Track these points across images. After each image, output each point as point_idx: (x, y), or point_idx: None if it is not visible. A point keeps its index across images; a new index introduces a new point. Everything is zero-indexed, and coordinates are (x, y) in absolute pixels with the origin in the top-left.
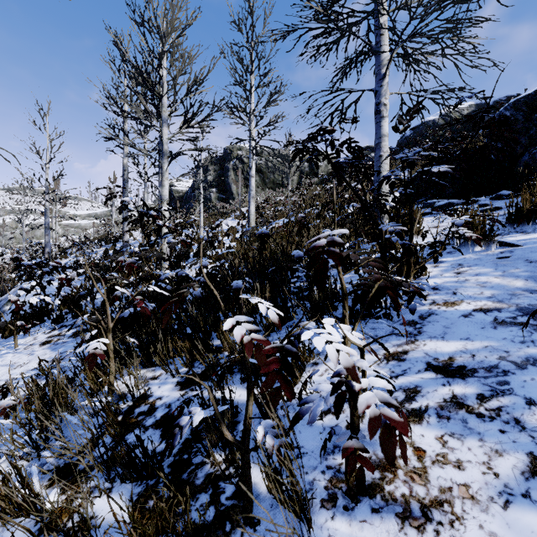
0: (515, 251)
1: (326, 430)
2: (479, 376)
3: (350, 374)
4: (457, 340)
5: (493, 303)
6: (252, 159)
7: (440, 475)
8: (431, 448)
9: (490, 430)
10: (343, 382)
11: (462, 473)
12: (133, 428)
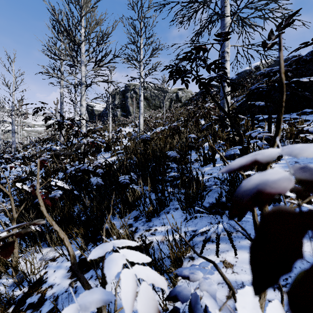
0: None
1: None
2: None
3: None
4: None
5: None
6: (141, 89)
7: None
8: None
9: None
10: None
11: None
12: None
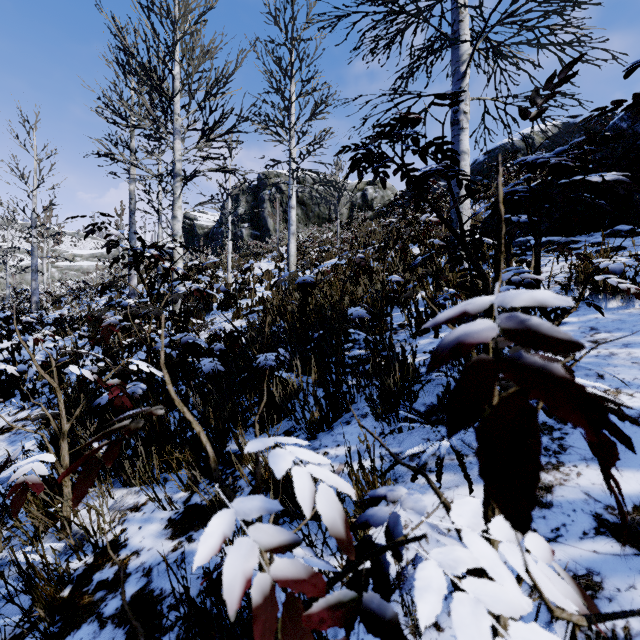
0: None
1: None
2: None
3: None
4: (637, 468)
5: None
6: (293, 185)
7: None
8: None
9: None
10: None
11: None
12: (82, 619)
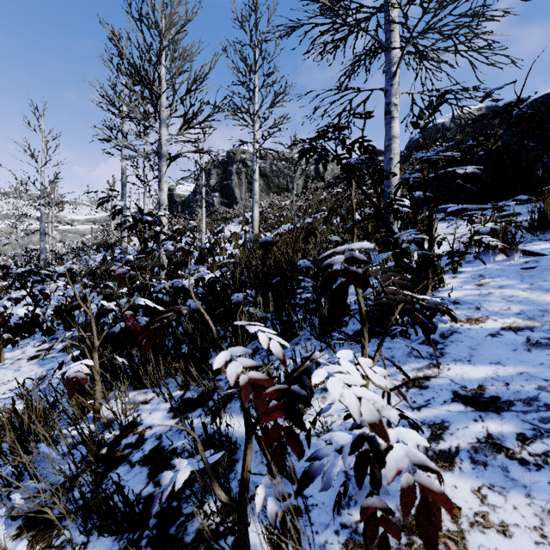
0: (541, 261)
1: (339, 475)
2: (517, 410)
3: (376, 432)
4: (486, 364)
5: (524, 320)
6: (256, 162)
7: (482, 543)
8: (467, 504)
9: (538, 483)
10: (365, 437)
11: (509, 542)
12: (118, 464)
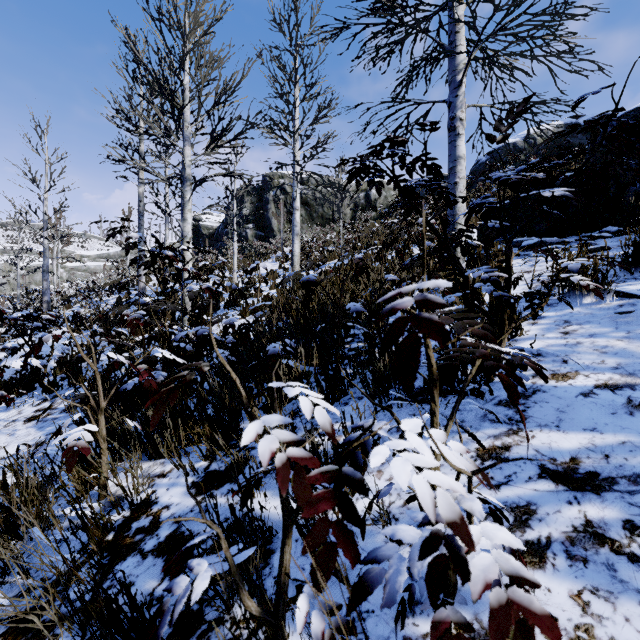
0: (639, 304)
1: None
2: (621, 490)
3: (458, 535)
4: (579, 431)
5: (622, 376)
6: (297, 187)
7: None
8: (565, 614)
9: None
10: (441, 536)
11: None
12: (127, 554)
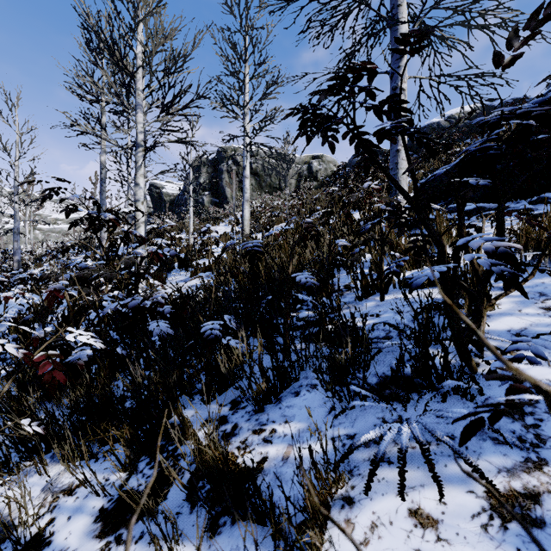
0: None
1: None
2: None
3: None
4: None
5: None
6: (247, 157)
7: None
8: None
9: None
10: None
11: None
12: None
